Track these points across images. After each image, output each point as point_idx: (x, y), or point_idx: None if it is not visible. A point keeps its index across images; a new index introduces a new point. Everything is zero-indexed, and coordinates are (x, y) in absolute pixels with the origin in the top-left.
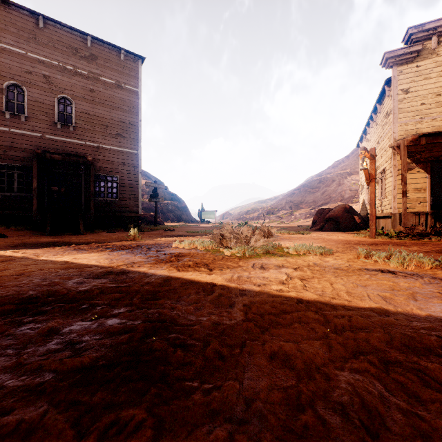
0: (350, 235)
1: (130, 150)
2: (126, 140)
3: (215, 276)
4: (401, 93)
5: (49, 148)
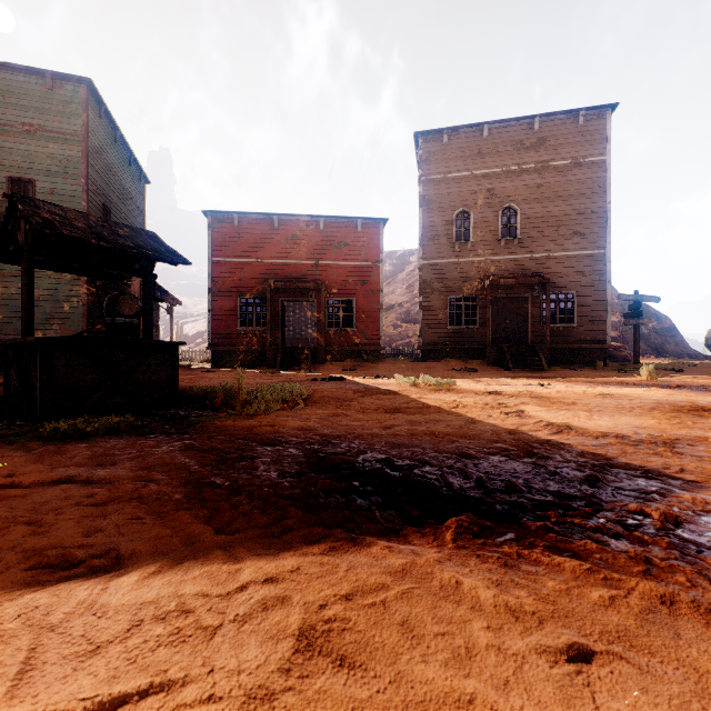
0: None
1: (592, 251)
2: (585, 238)
3: None
4: None
5: (492, 272)
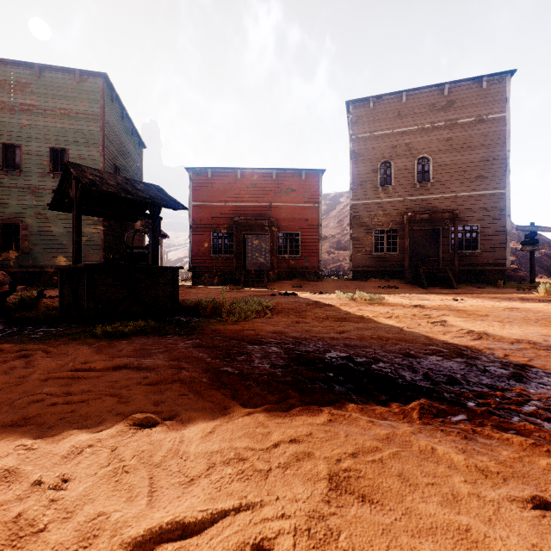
0: None
1: (493, 191)
2: (488, 181)
3: None
4: None
5: (409, 209)
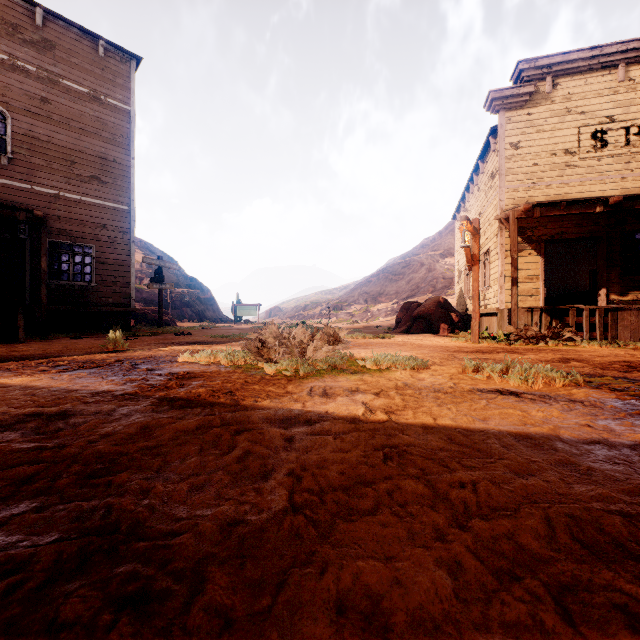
0: (446, 339)
1: (115, 204)
2: (108, 188)
3: (243, 414)
4: (510, 148)
5: None
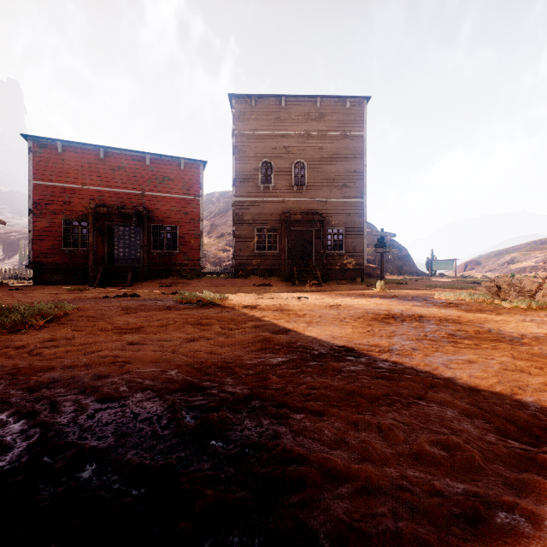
0: None
1: (355, 199)
2: (350, 190)
3: (506, 317)
4: None
5: (288, 210)
